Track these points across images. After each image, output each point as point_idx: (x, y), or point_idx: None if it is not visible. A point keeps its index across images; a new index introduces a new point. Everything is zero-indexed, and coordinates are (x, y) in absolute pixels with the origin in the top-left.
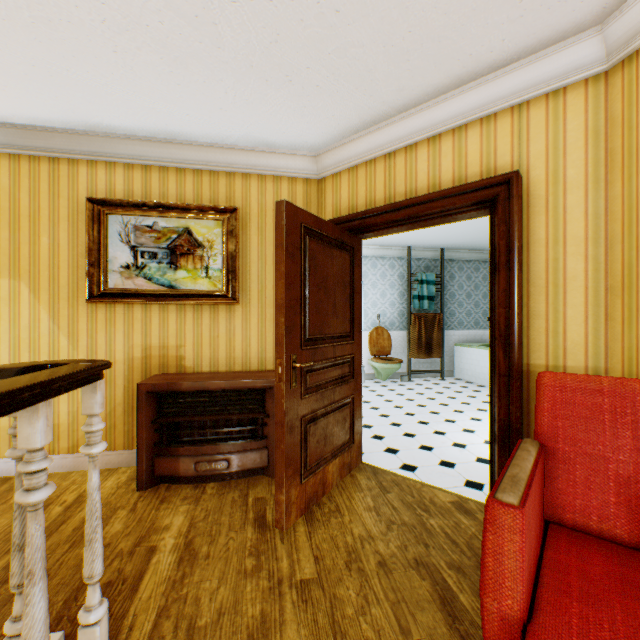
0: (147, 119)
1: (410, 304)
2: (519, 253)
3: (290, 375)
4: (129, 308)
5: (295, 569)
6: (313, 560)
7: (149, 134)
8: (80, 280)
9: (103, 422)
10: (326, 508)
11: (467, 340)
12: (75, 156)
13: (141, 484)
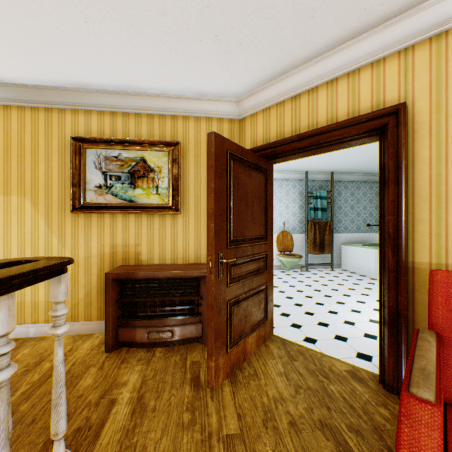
0: (113, 77)
1: (307, 214)
2: (406, 170)
3: (218, 268)
4: (101, 217)
5: (222, 425)
6: (236, 417)
7: (115, 88)
8: (66, 196)
9: (66, 308)
10: (246, 372)
11: (351, 241)
12: (63, 106)
13: (108, 347)
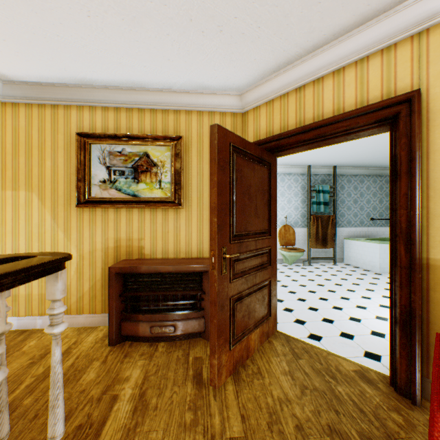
0: (116, 72)
1: (310, 208)
2: (420, 161)
3: (221, 264)
4: (105, 211)
5: (225, 426)
6: (240, 419)
7: (119, 84)
8: (72, 191)
9: (64, 306)
10: (250, 370)
11: (354, 235)
12: (68, 103)
13: (111, 341)
